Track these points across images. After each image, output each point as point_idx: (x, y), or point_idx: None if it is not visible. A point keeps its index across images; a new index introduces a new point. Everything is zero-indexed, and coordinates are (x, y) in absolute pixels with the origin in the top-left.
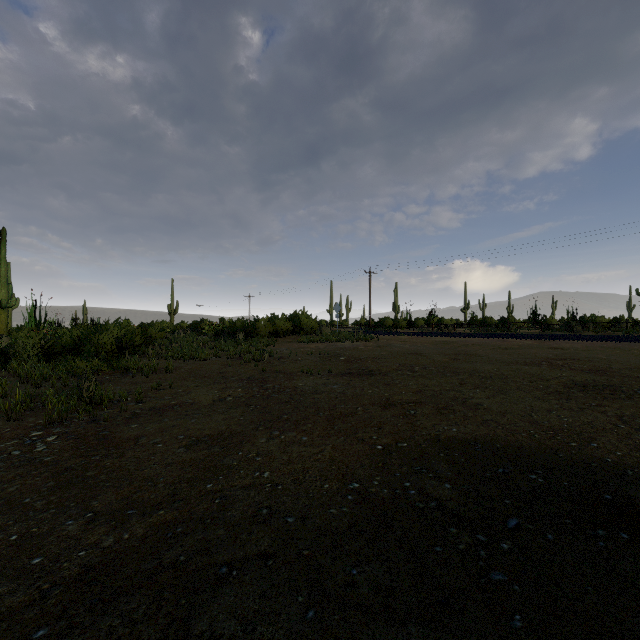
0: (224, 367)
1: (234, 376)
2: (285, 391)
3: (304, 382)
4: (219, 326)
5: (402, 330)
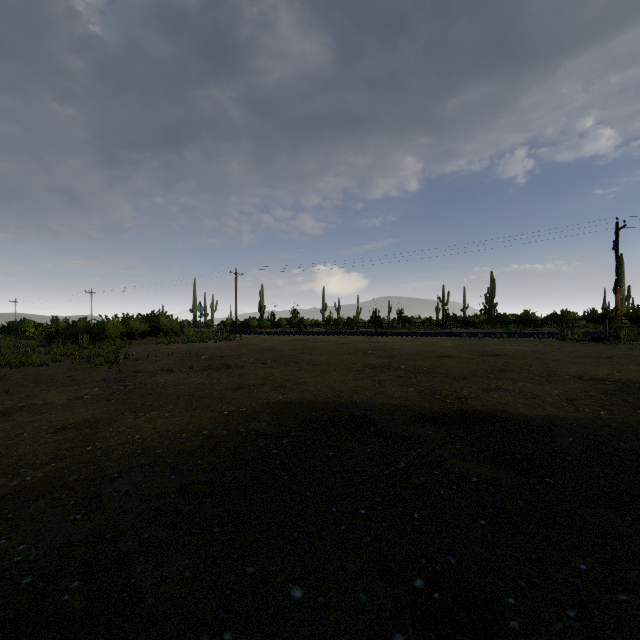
0: (70, 371)
1: (86, 379)
2: (146, 386)
3: (165, 378)
4: (51, 328)
5: (267, 330)
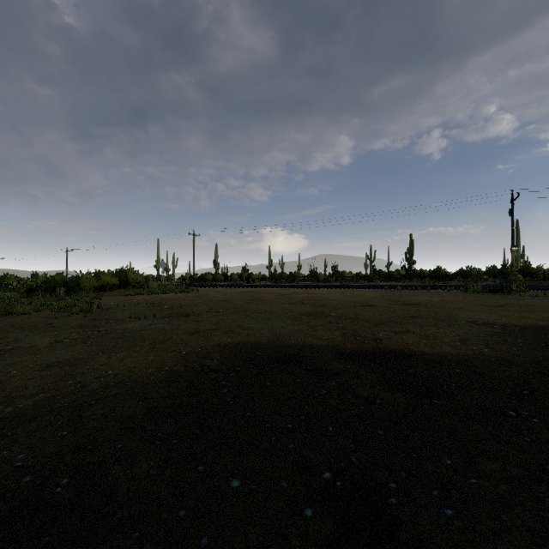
0: (50, 319)
1: (64, 325)
2: (117, 331)
3: (133, 324)
4: (31, 281)
5: (220, 283)
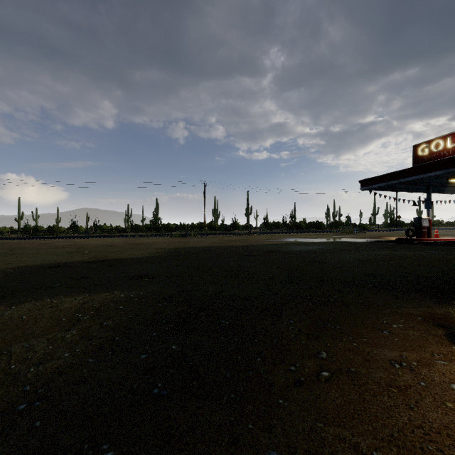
0: None
1: None
2: None
3: None
4: None
5: None
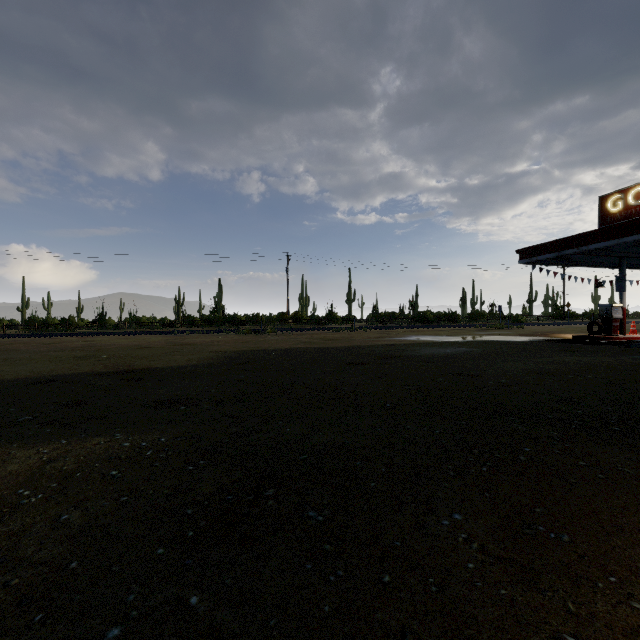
0: None
1: None
2: None
3: None
4: None
5: None
